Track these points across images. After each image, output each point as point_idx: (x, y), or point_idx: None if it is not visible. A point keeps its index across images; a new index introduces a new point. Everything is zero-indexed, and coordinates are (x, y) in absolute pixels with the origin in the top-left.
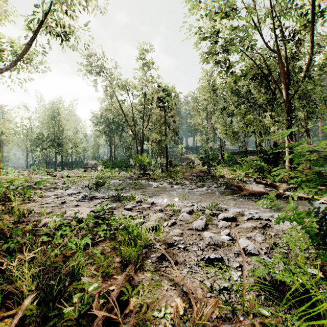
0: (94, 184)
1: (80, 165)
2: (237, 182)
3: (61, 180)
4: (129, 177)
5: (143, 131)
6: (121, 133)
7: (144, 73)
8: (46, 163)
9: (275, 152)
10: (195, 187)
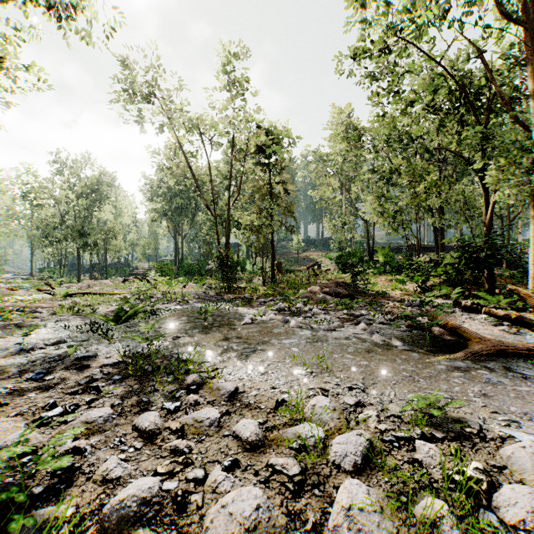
0: (107, 318)
1: (124, 271)
2: (427, 309)
3: (56, 303)
4: (201, 294)
5: (230, 207)
6: (194, 215)
7: (231, 99)
8: (60, 267)
9: (495, 245)
10: (340, 323)
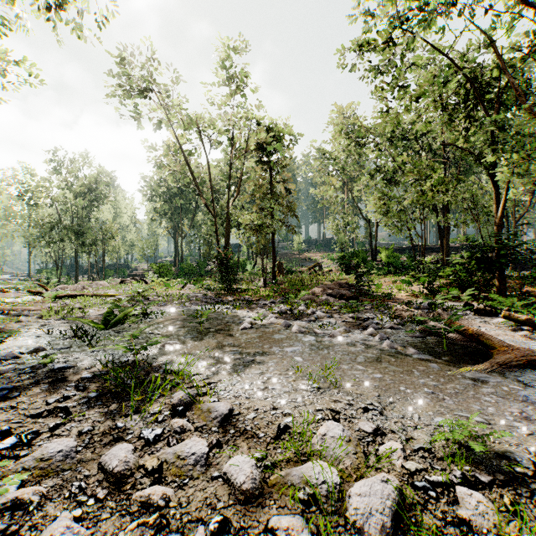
0: (94, 323)
1: (123, 272)
2: (439, 313)
3: (45, 306)
4: (199, 295)
5: (229, 206)
6: (194, 215)
7: (231, 95)
8: (57, 267)
9: (507, 244)
10: (346, 328)
